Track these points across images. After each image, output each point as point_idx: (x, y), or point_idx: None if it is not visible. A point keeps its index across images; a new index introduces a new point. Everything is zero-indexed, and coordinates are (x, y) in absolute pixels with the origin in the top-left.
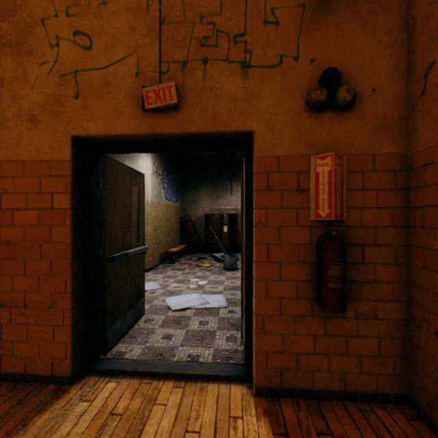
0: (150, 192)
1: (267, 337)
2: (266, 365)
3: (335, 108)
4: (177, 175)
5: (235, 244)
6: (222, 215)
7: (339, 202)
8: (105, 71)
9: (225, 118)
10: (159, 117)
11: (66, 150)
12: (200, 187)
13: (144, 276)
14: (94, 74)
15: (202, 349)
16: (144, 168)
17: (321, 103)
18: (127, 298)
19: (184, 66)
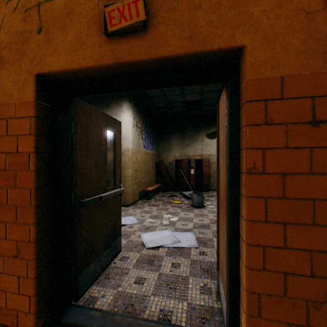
0: (131, 141)
1: (264, 324)
2: None
3: None
4: (153, 128)
5: (200, 184)
6: (190, 160)
7: None
8: None
9: (205, 33)
10: (124, 42)
11: (29, 89)
12: (171, 138)
13: (121, 216)
14: (57, 3)
15: (174, 302)
16: (126, 122)
17: None
18: (102, 239)
19: None
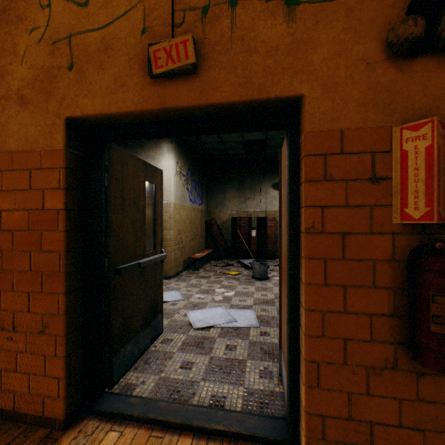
0: (173, 194)
1: (323, 394)
2: (322, 434)
3: (433, 51)
4: (202, 176)
5: (264, 250)
6: (250, 218)
7: (442, 195)
8: (104, 31)
9: (261, 79)
10: (171, 85)
11: (58, 135)
12: (226, 189)
13: (162, 288)
14: (91, 36)
15: (228, 387)
16: (167, 168)
17: (415, 41)
18: (140, 316)
19: (204, 13)
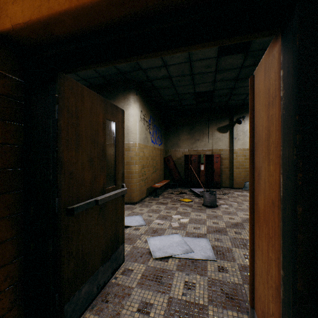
0: (138, 136)
1: None
2: None
3: None
4: (161, 123)
5: (211, 181)
6: (199, 155)
7: None
8: None
9: None
10: None
11: None
12: (180, 132)
13: (123, 220)
14: None
15: None
16: (133, 115)
17: None
18: (99, 252)
19: None
